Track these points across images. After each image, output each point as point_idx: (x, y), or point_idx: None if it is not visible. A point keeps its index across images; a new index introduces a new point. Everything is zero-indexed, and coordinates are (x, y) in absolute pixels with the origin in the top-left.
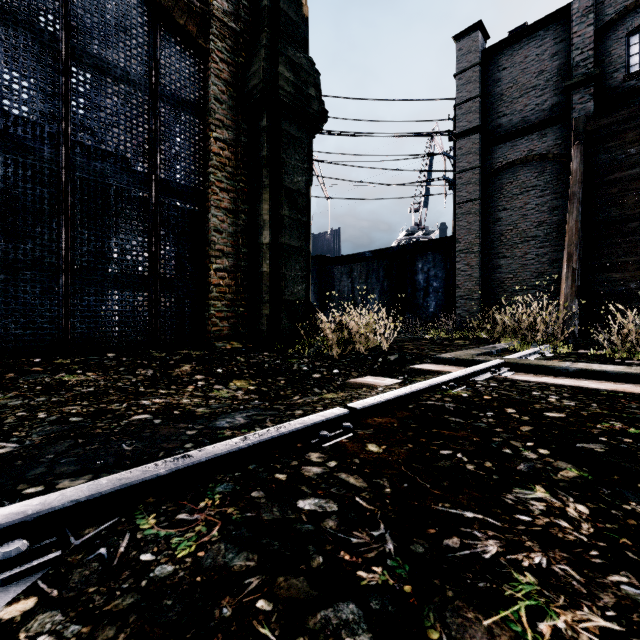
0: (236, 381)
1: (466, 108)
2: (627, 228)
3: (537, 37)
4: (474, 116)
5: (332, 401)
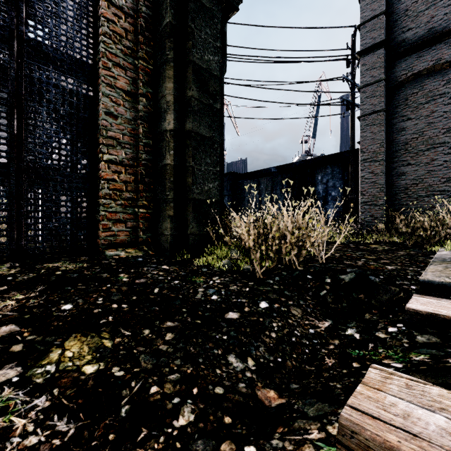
0: (73, 341)
1: (370, 26)
2: None
3: None
4: (379, 32)
5: None
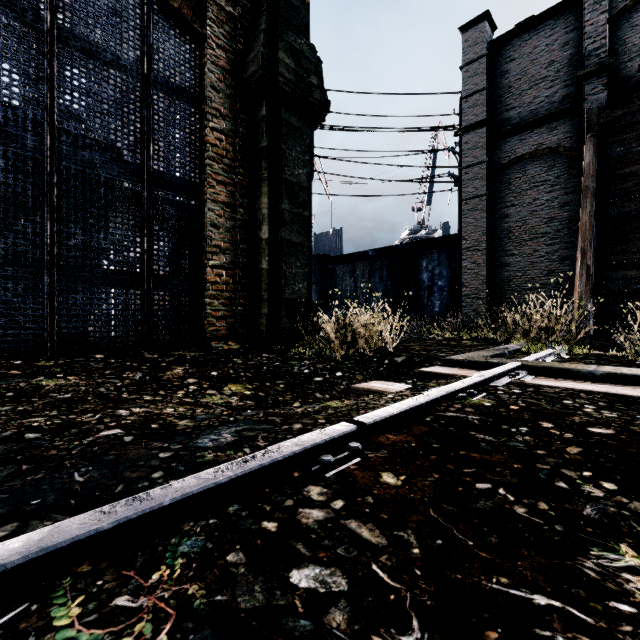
0: (231, 385)
1: (473, 101)
2: None
3: (547, 26)
4: (481, 109)
5: (336, 411)
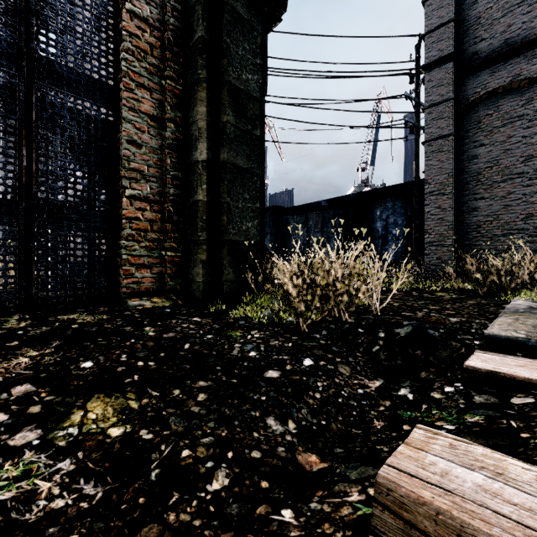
0: (96, 402)
1: (437, 36)
2: None
3: None
4: (447, 43)
5: None
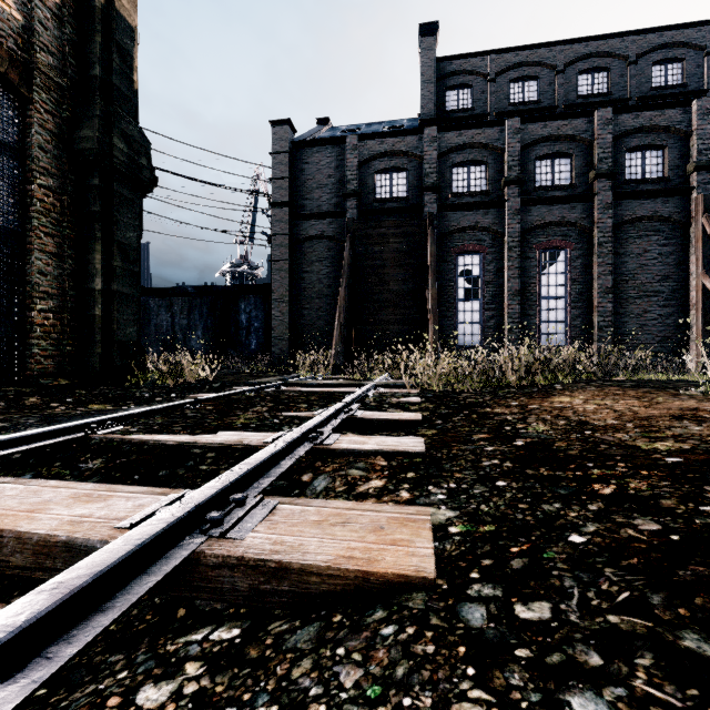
0: (92, 405)
1: (279, 184)
2: (373, 298)
3: (327, 149)
4: (285, 193)
5: None
